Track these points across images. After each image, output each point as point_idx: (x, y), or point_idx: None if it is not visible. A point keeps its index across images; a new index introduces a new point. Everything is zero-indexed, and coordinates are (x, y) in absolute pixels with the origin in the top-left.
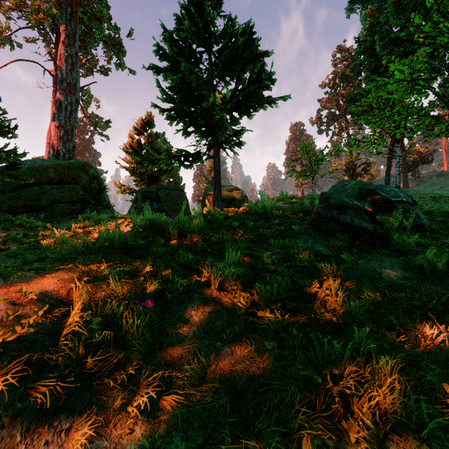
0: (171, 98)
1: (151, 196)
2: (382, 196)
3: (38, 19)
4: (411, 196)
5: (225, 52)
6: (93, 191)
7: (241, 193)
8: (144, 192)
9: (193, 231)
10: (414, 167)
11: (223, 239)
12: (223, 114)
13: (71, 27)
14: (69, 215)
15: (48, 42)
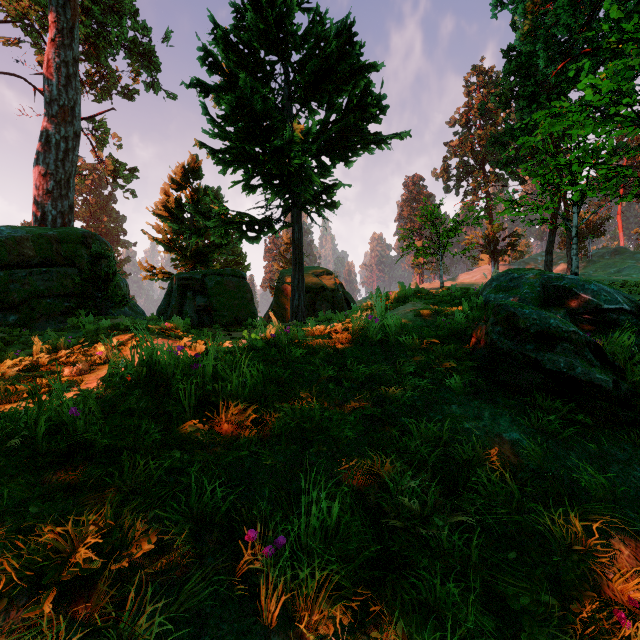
0: (226, 133)
1: (194, 286)
2: (584, 299)
3: (21, 10)
4: (635, 301)
5: (310, 63)
6: (98, 279)
7: (334, 280)
8: (181, 280)
9: (236, 396)
10: (579, 241)
11: (301, 413)
12: (306, 157)
13: (65, 18)
14: (58, 317)
15: (40, 47)
